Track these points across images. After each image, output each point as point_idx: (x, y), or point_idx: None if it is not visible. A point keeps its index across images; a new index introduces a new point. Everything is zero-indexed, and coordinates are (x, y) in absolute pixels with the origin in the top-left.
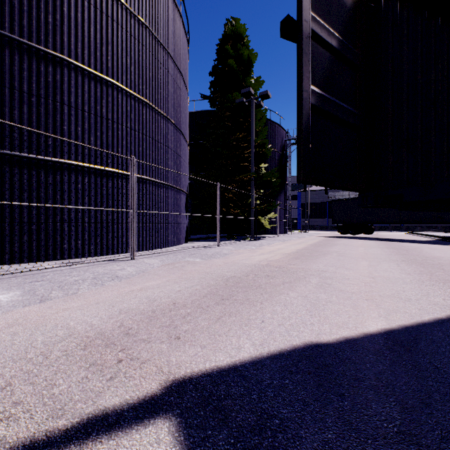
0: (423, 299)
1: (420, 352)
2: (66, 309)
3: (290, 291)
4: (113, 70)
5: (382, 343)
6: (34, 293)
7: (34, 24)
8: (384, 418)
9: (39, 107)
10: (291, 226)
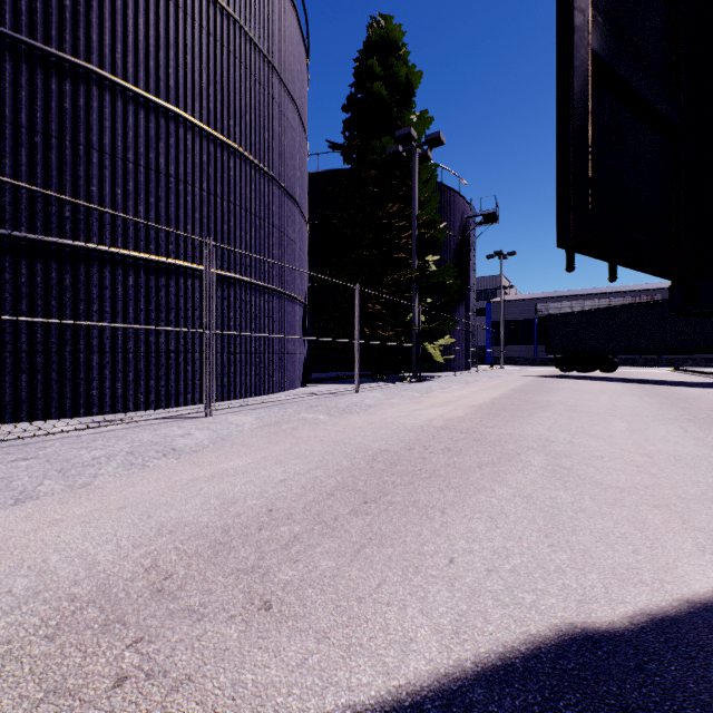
0: None
1: None
2: (57, 520)
3: (496, 484)
4: (178, 92)
5: None
6: (8, 485)
7: (40, 9)
8: None
9: (48, 152)
10: (477, 358)
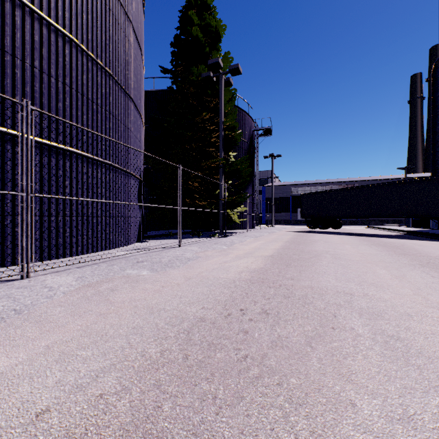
0: None
1: None
2: None
3: (348, 385)
4: None
5: None
6: None
7: None
8: None
9: None
10: (260, 220)
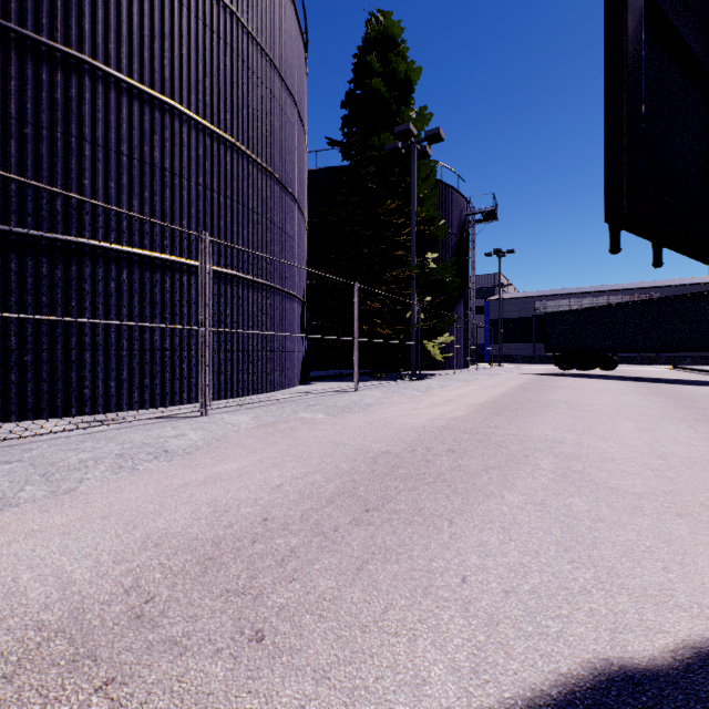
0: None
1: None
2: (34, 531)
3: (506, 489)
4: (173, 84)
5: None
6: None
7: None
8: None
9: (39, 144)
10: (476, 356)
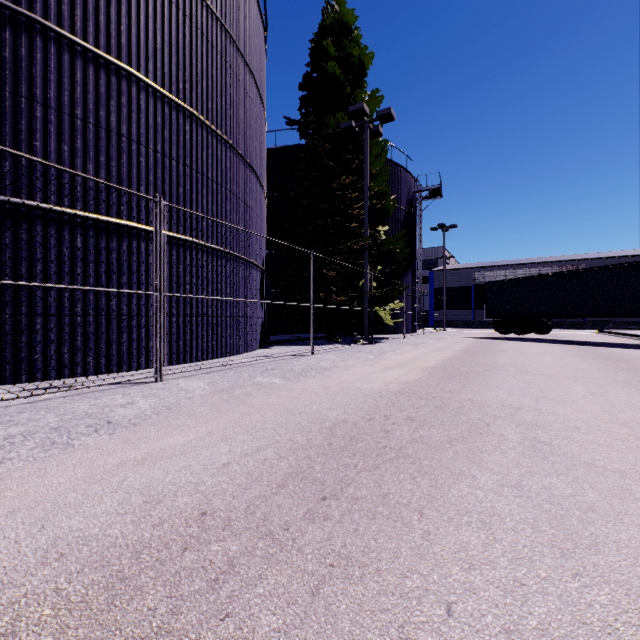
0: None
1: None
2: None
3: (475, 467)
4: (130, 50)
5: None
6: None
7: None
8: None
9: None
10: (423, 321)
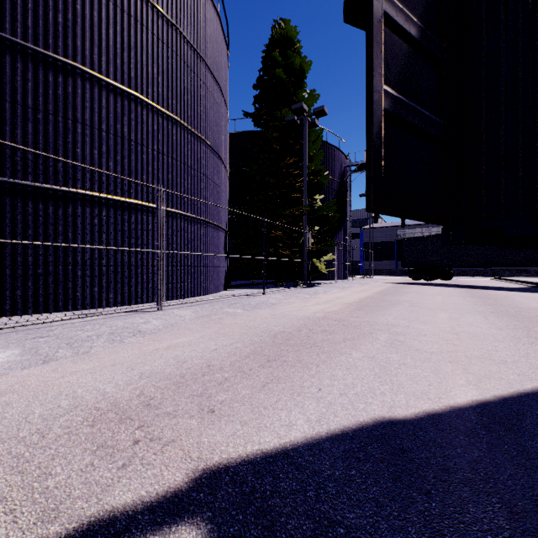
0: (522, 362)
1: (525, 433)
2: (74, 372)
3: (353, 350)
4: (137, 81)
5: (474, 420)
6: (37, 352)
7: (41, 25)
8: (488, 528)
9: (47, 125)
10: (352, 270)
